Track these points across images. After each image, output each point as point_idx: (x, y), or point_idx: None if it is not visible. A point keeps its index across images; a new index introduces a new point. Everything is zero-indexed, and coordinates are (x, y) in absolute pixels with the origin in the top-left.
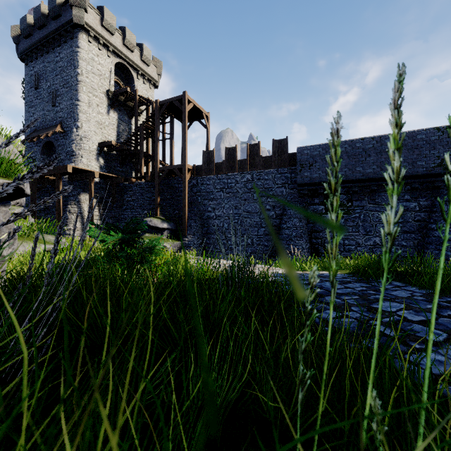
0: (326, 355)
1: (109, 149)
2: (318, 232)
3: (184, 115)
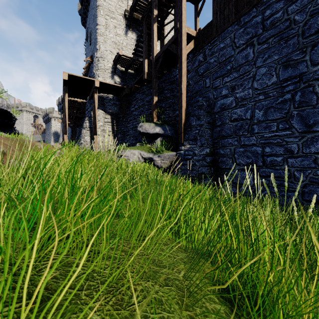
0: None
1: (125, 67)
2: None
3: None
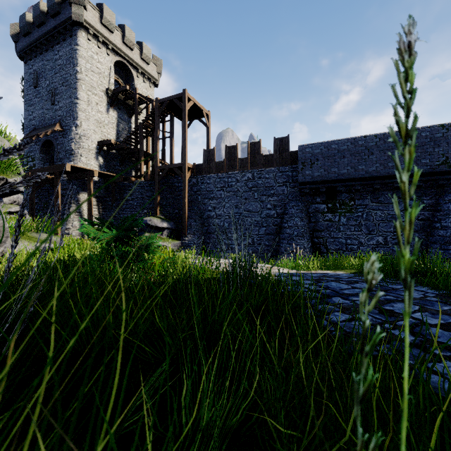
0: (403, 408)
1: (109, 147)
2: (320, 232)
3: (184, 114)
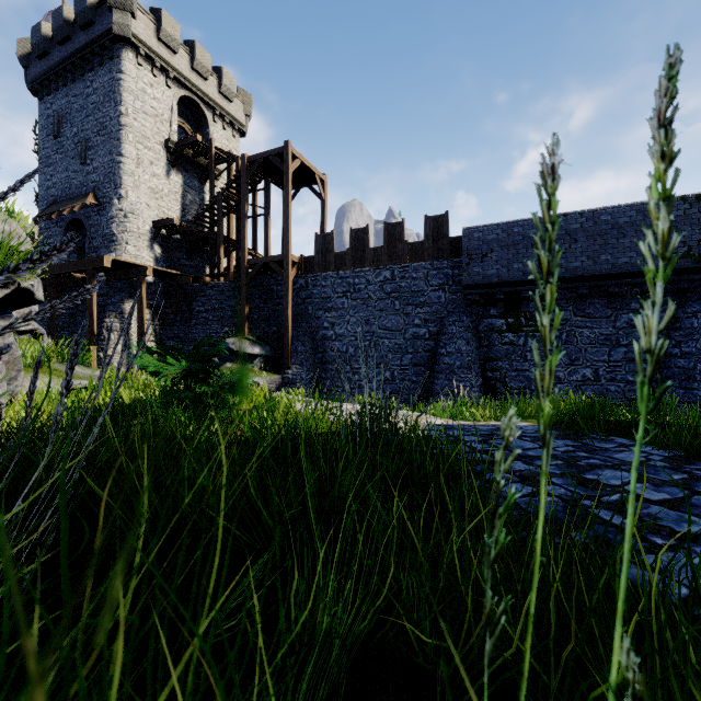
0: (535, 571)
1: (170, 230)
2: (496, 361)
3: (286, 179)
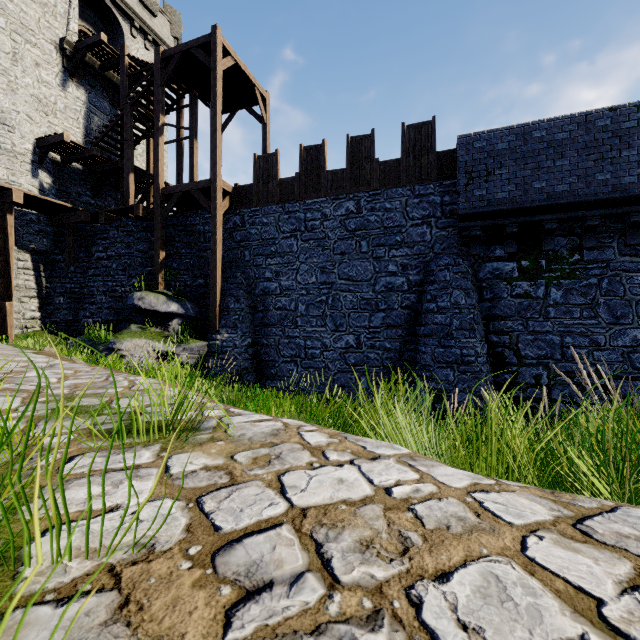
0: None
1: (65, 156)
2: (504, 320)
3: (213, 76)
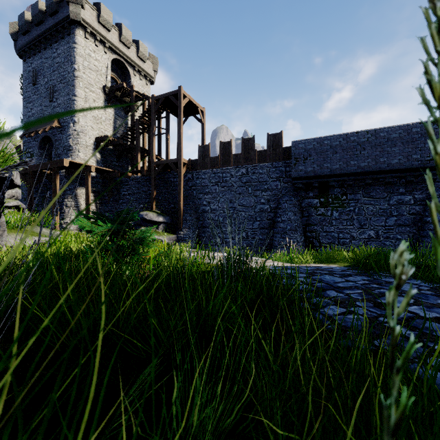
0: None
1: (106, 143)
2: (313, 226)
3: (179, 110)
